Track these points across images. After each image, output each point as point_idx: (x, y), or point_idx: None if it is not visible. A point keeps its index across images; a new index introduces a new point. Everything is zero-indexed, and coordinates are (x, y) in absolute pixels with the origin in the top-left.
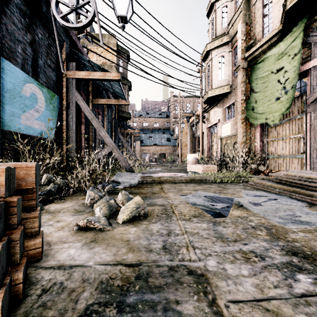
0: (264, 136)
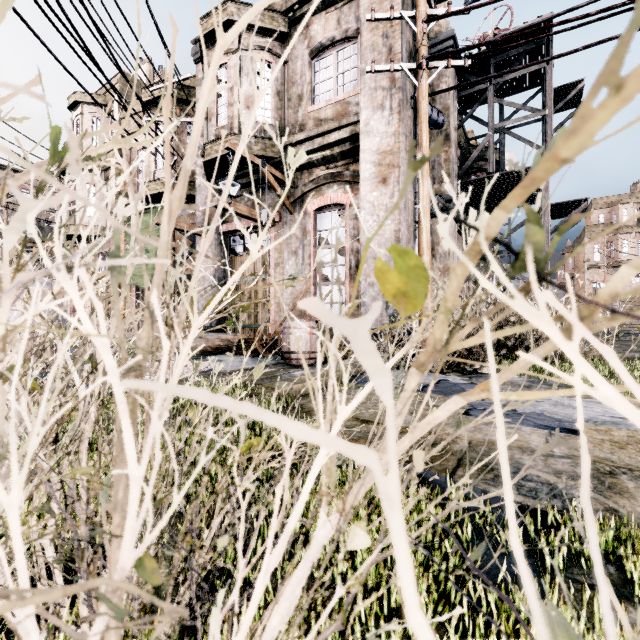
0: (140, 298)
